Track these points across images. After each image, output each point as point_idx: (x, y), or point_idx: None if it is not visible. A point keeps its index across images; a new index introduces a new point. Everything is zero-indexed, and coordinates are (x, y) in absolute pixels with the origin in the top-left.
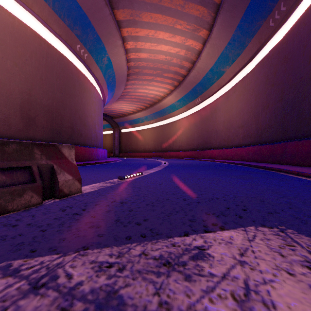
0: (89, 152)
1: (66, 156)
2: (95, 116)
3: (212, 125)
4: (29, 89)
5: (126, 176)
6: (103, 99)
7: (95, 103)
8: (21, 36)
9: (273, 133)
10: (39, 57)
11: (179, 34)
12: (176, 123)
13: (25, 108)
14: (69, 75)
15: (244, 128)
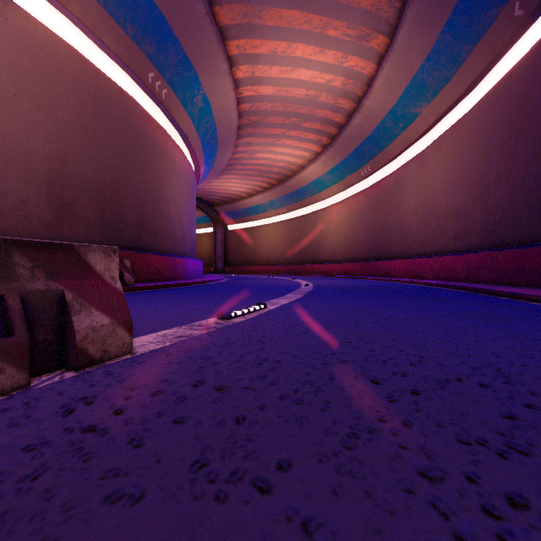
0: (170, 265)
1: (98, 271)
2: (181, 201)
3: (392, 215)
4: (64, 152)
5: (234, 313)
6: (195, 171)
7: (182, 177)
8: (48, 56)
9: (520, 227)
10: (81, 94)
11: (332, 47)
12: (325, 212)
13: (55, 186)
14: (135, 127)
15: (458, 218)
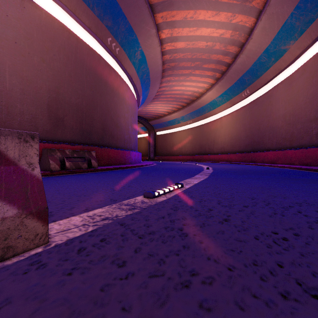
0: (121, 155)
1: (10, 157)
2: (128, 117)
3: (265, 121)
4: (57, 87)
5: (157, 192)
6: (137, 99)
7: (129, 102)
8: (48, 29)
9: None
10: (68, 52)
11: (224, 9)
12: (217, 122)
13: (52, 107)
14: (100, 72)
15: None
